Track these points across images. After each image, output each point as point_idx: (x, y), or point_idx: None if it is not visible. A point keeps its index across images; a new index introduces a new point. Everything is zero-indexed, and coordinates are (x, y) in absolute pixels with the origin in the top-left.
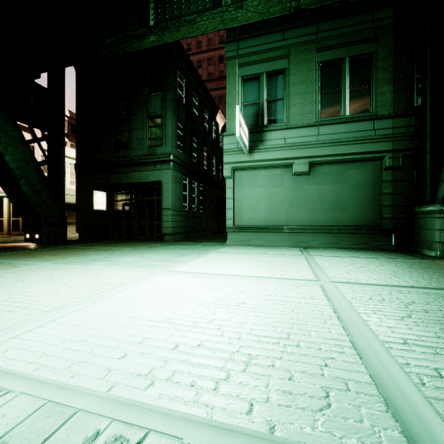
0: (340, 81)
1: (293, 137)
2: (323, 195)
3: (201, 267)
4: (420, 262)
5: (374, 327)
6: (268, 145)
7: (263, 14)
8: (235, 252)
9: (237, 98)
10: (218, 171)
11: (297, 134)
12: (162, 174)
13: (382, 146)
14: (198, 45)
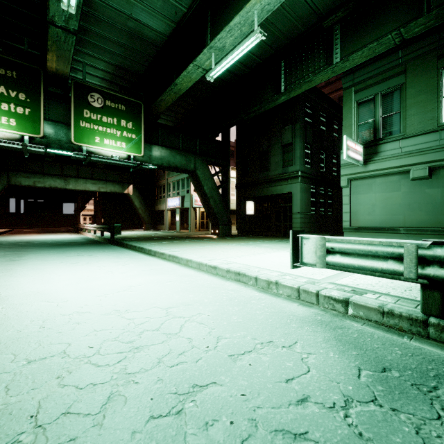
0: None
1: (410, 145)
2: None
3: None
4: None
5: None
6: (382, 156)
7: (369, 55)
8: None
9: (353, 120)
10: None
11: (415, 142)
12: (292, 187)
13: None
14: None
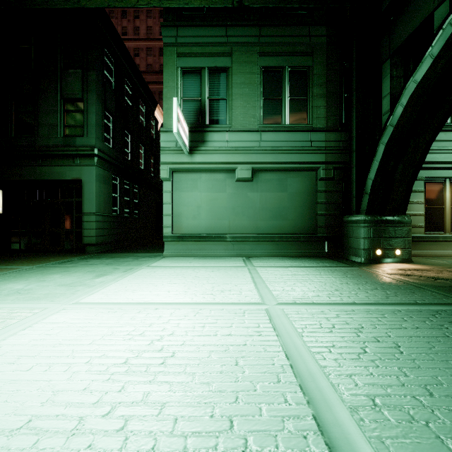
0: (281, 89)
1: (236, 140)
2: (265, 202)
3: (124, 293)
4: (352, 270)
5: (335, 380)
6: (210, 146)
7: (205, 0)
8: (172, 266)
9: (176, 91)
10: (157, 172)
11: (240, 138)
12: (83, 171)
13: (317, 158)
14: (136, 31)
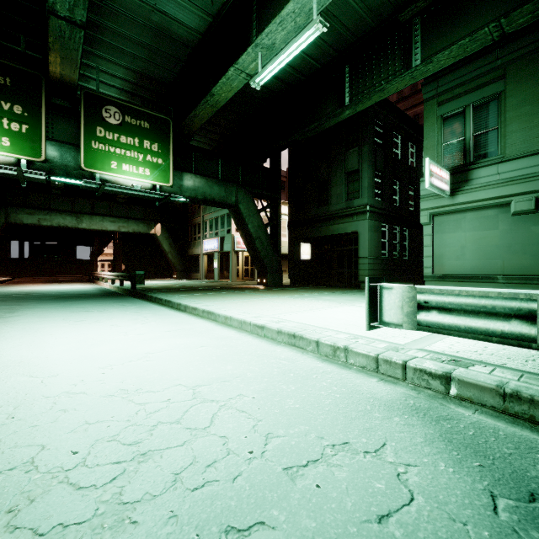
0: None
1: (511, 170)
2: None
3: None
4: None
5: None
6: (475, 184)
7: (459, 55)
8: None
9: (436, 140)
10: None
11: (517, 166)
12: (359, 225)
13: None
14: None
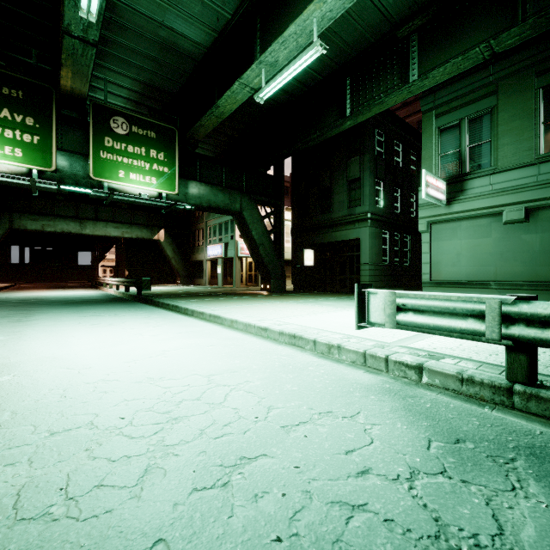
0: None
1: (503, 181)
2: (549, 244)
3: None
4: None
5: None
6: (469, 194)
7: (453, 72)
8: None
9: (434, 151)
10: None
11: (508, 177)
12: (360, 232)
13: None
14: None
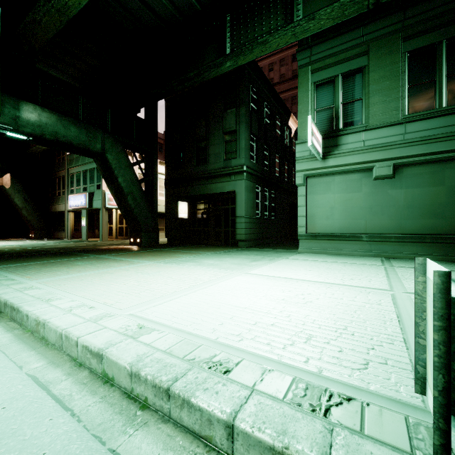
0: (434, 69)
1: (374, 138)
2: (412, 199)
3: (273, 271)
4: None
5: None
6: (343, 149)
7: (338, 18)
8: (307, 259)
9: (310, 105)
10: (291, 177)
11: (379, 134)
12: (236, 184)
13: None
14: None
